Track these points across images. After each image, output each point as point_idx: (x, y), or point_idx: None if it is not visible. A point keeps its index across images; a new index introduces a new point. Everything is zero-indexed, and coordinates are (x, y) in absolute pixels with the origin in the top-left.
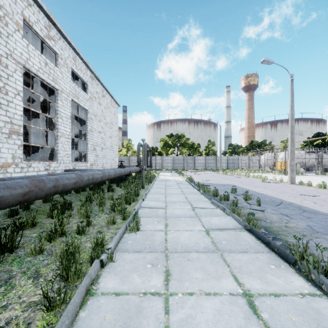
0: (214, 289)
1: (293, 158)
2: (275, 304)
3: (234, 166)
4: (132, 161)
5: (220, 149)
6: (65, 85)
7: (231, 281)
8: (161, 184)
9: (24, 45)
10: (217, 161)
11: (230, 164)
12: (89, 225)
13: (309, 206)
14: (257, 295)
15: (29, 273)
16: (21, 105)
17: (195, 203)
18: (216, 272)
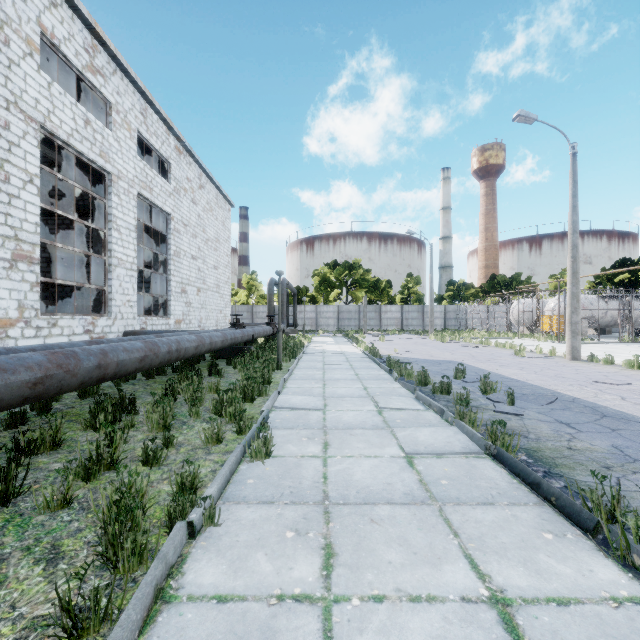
0: (428, 588)
1: (576, 308)
2: (562, 624)
3: (458, 324)
4: (258, 314)
5: (430, 292)
6: (126, 165)
7: (463, 568)
8: (314, 361)
9: (42, 84)
10: (424, 314)
11: (451, 321)
12: (170, 445)
13: (612, 406)
14: (521, 603)
15: (39, 550)
16: (37, 203)
17: (382, 399)
18: (431, 548)
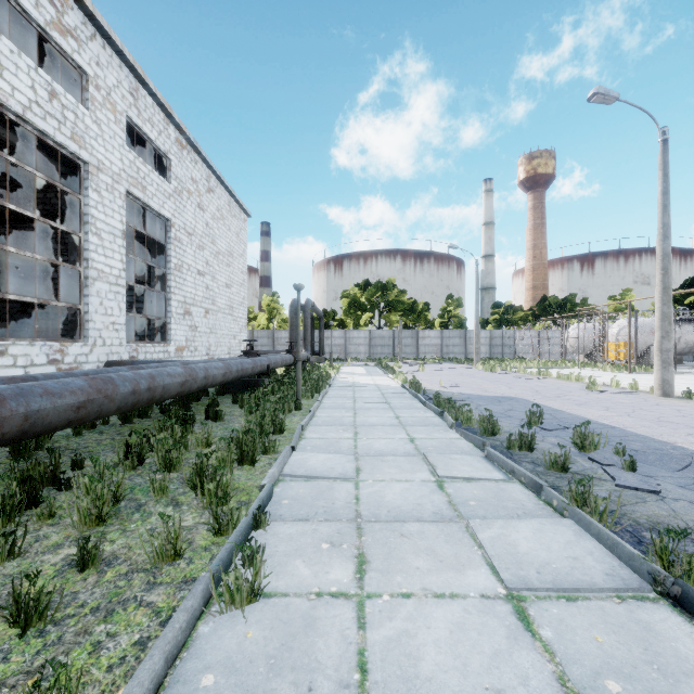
0: None
1: (668, 332)
2: None
3: (505, 352)
4: (280, 340)
5: (476, 315)
6: (109, 155)
7: None
8: (343, 397)
9: None
10: (467, 340)
11: (497, 348)
12: (89, 563)
13: None
14: None
15: None
16: None
17: (440, 459)
18: None
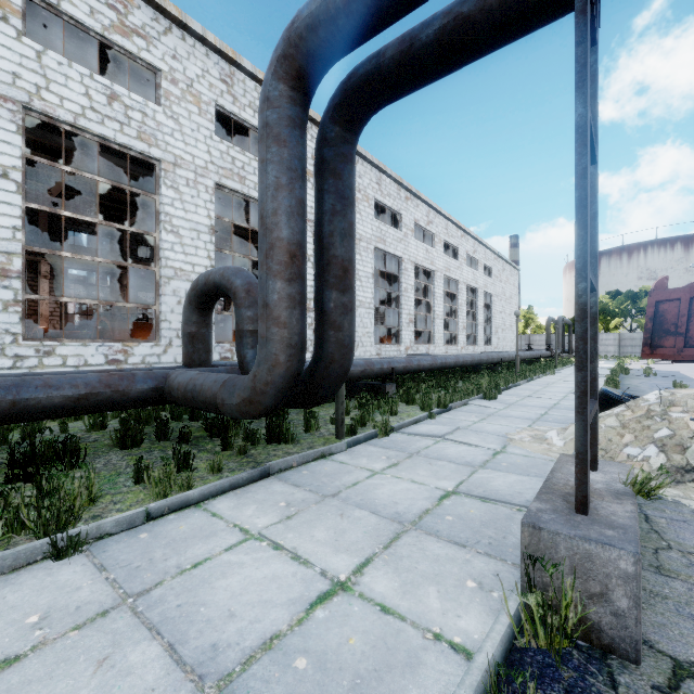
0: None
1: None
2: None
3: None
4: (534, 342)
5: None
6: (480, 281)
7: None
8: None
9: (466, 270)
10: None
11: None
12: None
13: None
14: None
15: None
16: (465, 309)
17: None
18: None
